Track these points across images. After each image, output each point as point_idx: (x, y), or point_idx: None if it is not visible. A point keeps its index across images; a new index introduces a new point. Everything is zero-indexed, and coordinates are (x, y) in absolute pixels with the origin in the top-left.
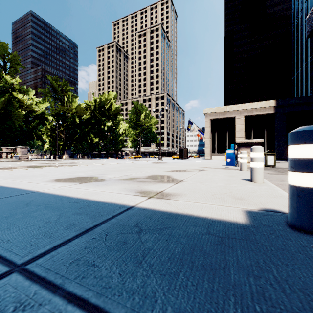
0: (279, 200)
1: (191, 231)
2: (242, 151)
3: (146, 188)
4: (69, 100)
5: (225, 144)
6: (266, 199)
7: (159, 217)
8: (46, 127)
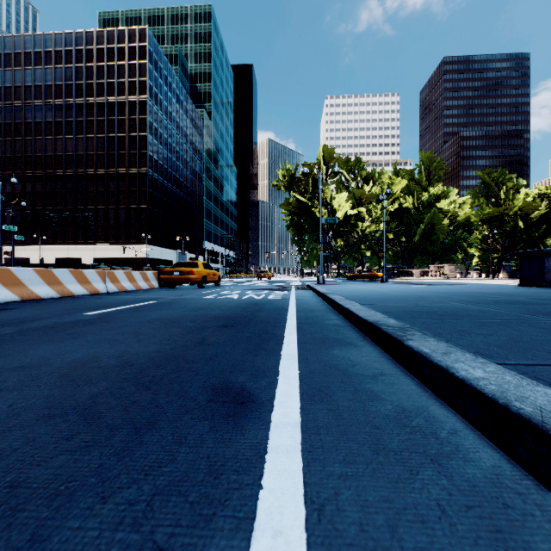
0: None
1: None
2: None
3: None
4: (507, 196)
5: None
6: None
7: None
8: (474, 238)
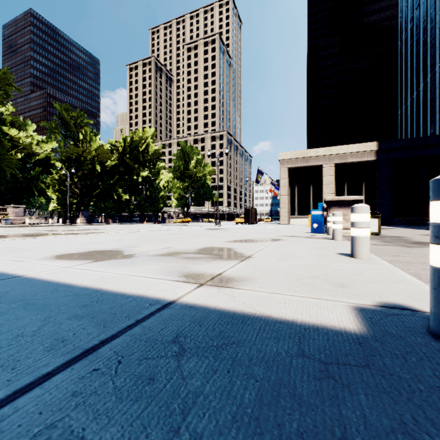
0: (402, 288)
1: (271, 350)
2: (336, 213)
3: (196, 268)
4: (86, 138)
5: (308, 202)
6: (381, 286)
7: (216, 323)
8: (52, 178)
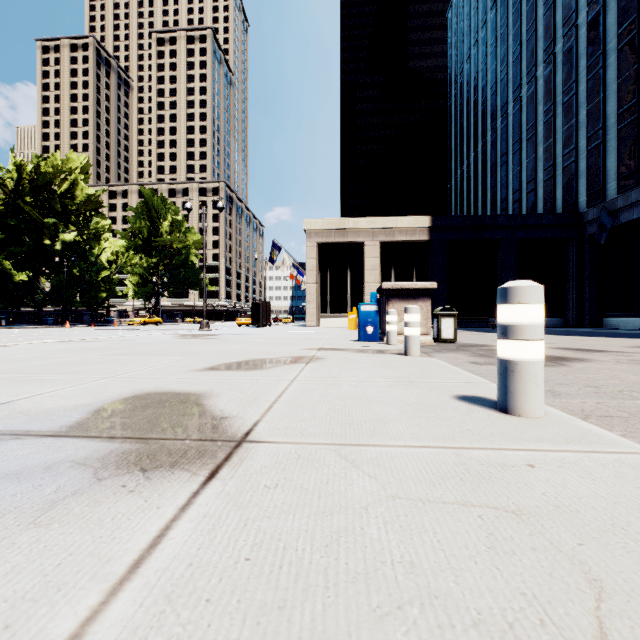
0: None
1: None
2: (411, 307)
3: None
4: None
5: (345, 294)
6: None
7: None
8: None
